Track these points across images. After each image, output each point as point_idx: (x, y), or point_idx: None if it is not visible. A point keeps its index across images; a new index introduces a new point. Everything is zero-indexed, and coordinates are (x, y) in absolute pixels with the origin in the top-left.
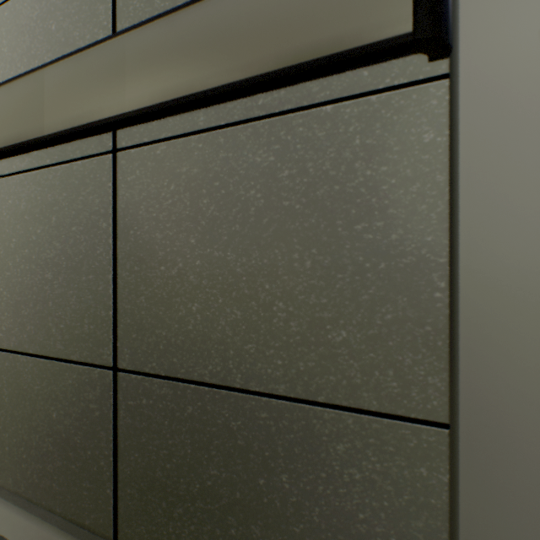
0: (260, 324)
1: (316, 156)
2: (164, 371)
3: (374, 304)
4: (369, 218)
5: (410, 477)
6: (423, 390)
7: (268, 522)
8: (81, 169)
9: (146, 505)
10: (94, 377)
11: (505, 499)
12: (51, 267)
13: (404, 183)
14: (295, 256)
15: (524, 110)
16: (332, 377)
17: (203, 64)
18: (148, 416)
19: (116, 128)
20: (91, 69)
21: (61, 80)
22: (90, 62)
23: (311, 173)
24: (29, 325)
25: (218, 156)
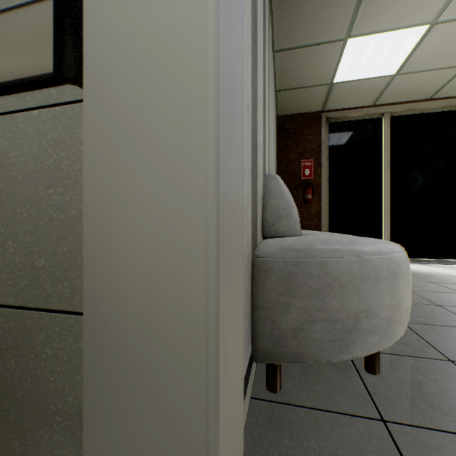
0: None
1: (30, 143)
2: None
3: (58, 241)
4: (56, 185)
5: (75, 349)
6: (81, 293)
7: (4, 393)
8: None
9: None
10: None
11: (102, 351)
12: None
13: (73, 164)
14: (19, 210)
15: (109, 125)
16: (38, 290)
17: None
18: None
19: None
20: None
21: None
22: None
23: (27, 154)
24: None
25: None
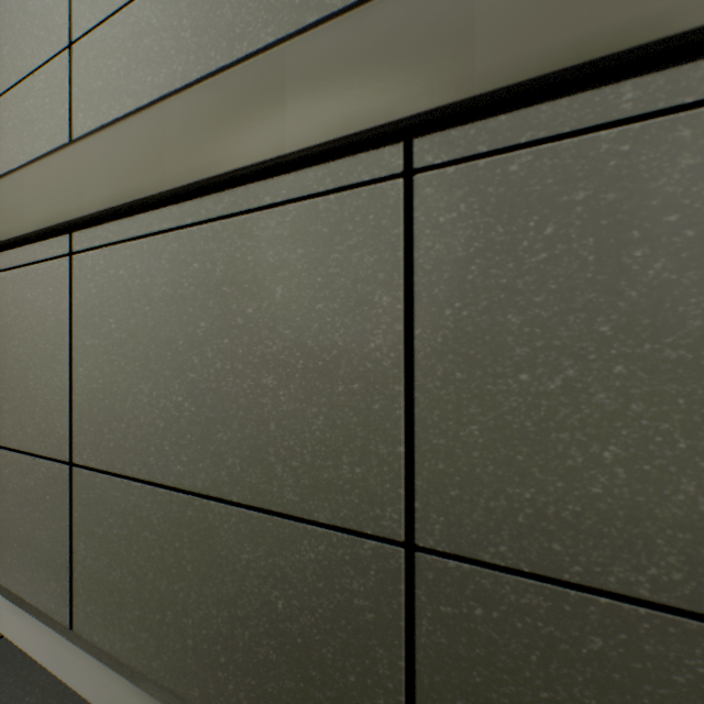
0: None
1: None
2: (526, 564)
3: None
4: None
5: None
6: None
7: None
8: (334, 207)
9: None
10: (361, 554)
11: None
12: (274, 367)
13: None
14: None
15: None
16: None
17: None
18: (486, 638)
19: (433, 130)
20: (390, 29)
21: (320, 58)
22: (387, 16)
23: None
24: (231, 457)
25: (673, 165)
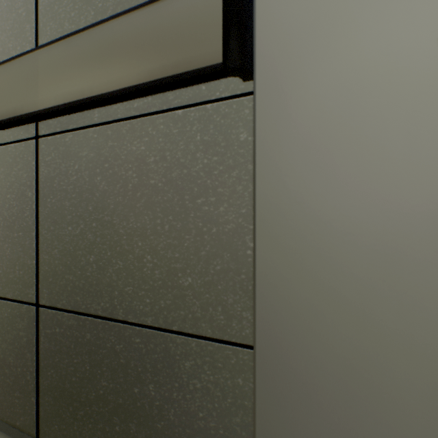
0: (135, 272)
1: (172, 147)
2: (71, 307)
3: (209, 258)
4: (206, 194)
5: (232, 385)
6: (240, 321)
7: (141, 421)
8: (14, 150)
9: (59, 409)
10: (23, 311)
11: (283, 400)
12: None
13: (228, 170)
14: (158, 221)
15: (294, 121)
16: (182, 312)
17: (90, 77)
18: (60, 341)
19: (34, 121)
20: (15, 75)
21: None
22: (15, 70)
23: (169, 160)
24: None
25: (107, 144)
